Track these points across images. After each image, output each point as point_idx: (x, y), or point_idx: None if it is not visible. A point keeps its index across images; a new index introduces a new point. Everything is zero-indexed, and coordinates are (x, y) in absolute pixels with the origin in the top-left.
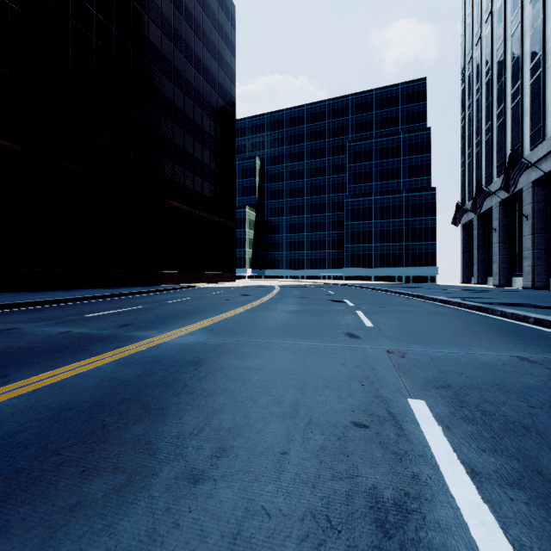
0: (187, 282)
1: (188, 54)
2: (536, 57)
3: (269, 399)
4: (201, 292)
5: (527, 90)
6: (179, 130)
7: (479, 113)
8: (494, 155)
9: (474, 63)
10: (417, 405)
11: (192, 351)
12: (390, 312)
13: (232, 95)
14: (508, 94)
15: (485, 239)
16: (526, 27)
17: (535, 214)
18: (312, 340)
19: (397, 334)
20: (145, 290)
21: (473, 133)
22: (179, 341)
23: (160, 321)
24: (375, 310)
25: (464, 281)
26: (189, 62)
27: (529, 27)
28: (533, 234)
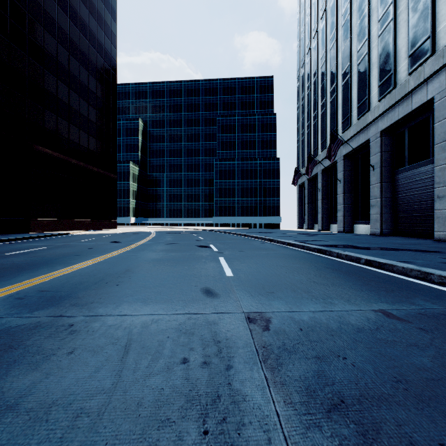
0: (61, 230)
1: (62, 3)
2: (346, 66)
3: None
4: (69, 239)
5: (340, 90)
6: (51, 76)
7: (309, 104)
8: (319, 135)
9: (306, 67)
10: None
11: None
12: (249, 257)
13: (113, 55)
14: (328, 91)
15: (313, 197)
16: (339, 44)
17: (345, 179)
18: (157, 306)
19: (257, 286)
20: None
21: (305, 119)
22: None
23: None
24: (236, 255)
25: (299, 227)
26: (64, 11)
27: (342, 45)
28: (344, 193)
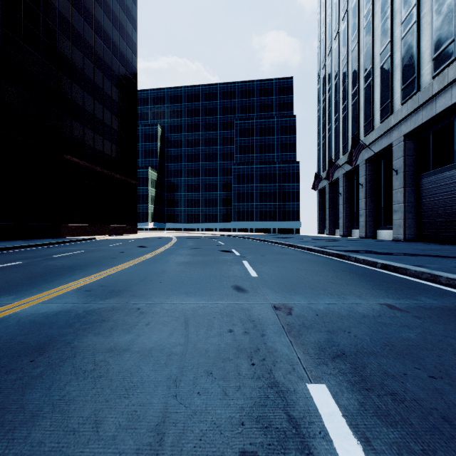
0: (87, 235)
1: (87, 18)
2: (368, 68)
3: (122, 417)
4: (99, 244)
5: (362, 92)
6: (78, 88)
7: (330, 106)
8: (340, 139)
9: (327, 69)
10: (320, 394)
11: (45, 326)
12: (271, 261)
13: (134, 64)
14: (349, 94)
15: (334, 201)
16: (361, 46)
17: (367, 184)
18: (199, 297)
19: (280, 285)
20: (35, 243)
21: (326, 121)
22: (36, 310)
23: (29, 281)
24: (259, 259)
25: (320, 232)
26: (89, 25)
27: (364, 47)
28: (366, 198)
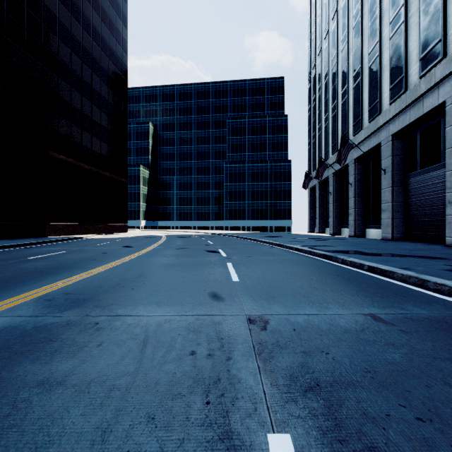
0: (74, 234)
1: (75, 12)
2: (357, 68)
3: None
4: (83, 244)
5: (351, 92)
6: (65, 84)
7: (320, 106)
8: (330, 138)
9: (317, 69)
10: (282, 451)
11: None
12: (256, 263)
13: (124, 61)
14: (339, 94)
15: (324, 200)
16: (351, 46)
17: (356, 183)
18: (169, 308)
19: (260, 291)
20: (15, 243)
21: (316, 121)
22: None
23: None
24: (244, 260)
25: (310, 230)
26: (77, 20)
27: (353, 47)
28: (355, 197)
